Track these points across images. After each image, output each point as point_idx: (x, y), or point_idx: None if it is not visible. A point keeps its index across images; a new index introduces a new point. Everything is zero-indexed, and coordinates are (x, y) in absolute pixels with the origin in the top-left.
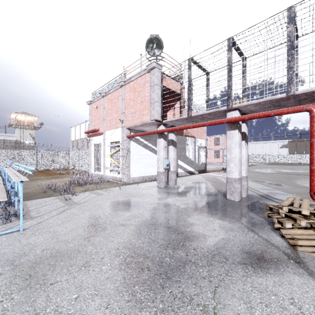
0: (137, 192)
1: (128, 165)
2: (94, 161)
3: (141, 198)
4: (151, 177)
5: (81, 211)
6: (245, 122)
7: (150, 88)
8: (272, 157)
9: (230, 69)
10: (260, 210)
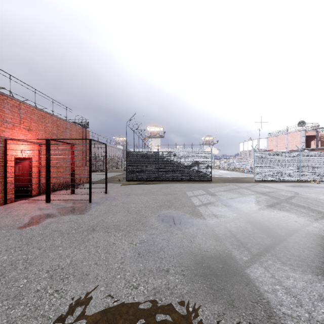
0: None
1: None
2: None
3: None
4: None
5: None
6: None
7: (299, 137)
8: None
9: None
10: None
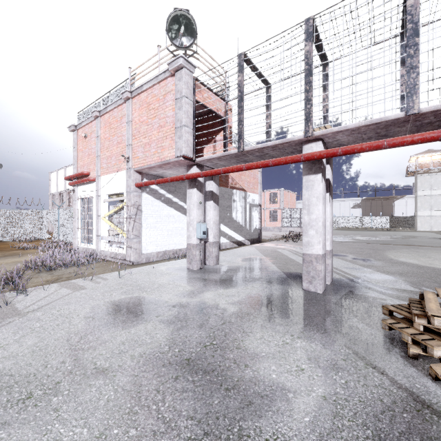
0: (151, 280)
1: (138, 233)
2: (82, 227)
3: (157, 293)
4: (178, 253)
5: (19, 336)
6: (329, 163)
7: (174, 103)
8: (343, 220)
9: (310, 70)
10: (364, 312)
